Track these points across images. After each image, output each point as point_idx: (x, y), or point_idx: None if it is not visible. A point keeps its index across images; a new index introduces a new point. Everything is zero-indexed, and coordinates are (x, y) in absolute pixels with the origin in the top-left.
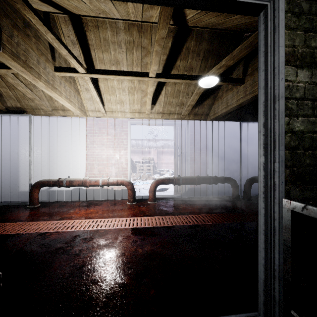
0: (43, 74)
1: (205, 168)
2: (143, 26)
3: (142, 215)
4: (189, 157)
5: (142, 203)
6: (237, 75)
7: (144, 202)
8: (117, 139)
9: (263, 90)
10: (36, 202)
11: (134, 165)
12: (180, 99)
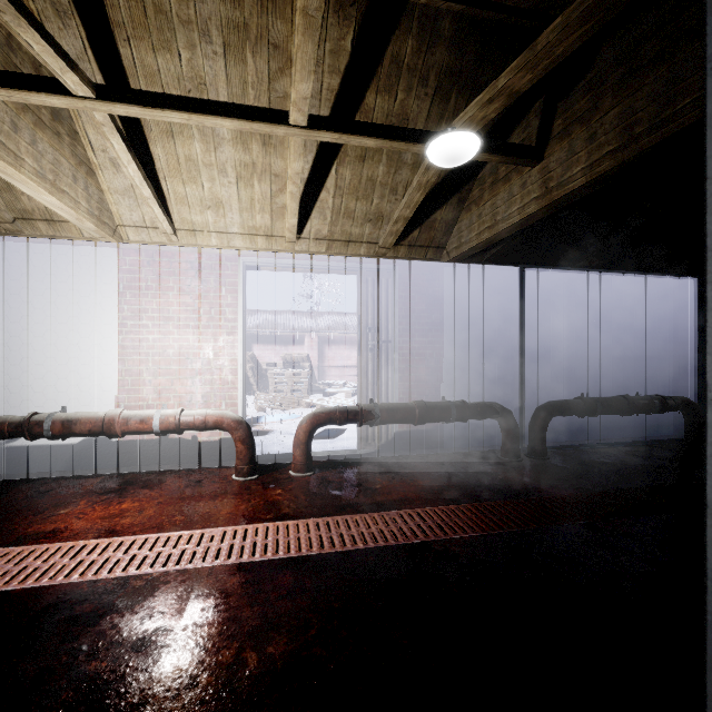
0: None
1: (437, 381)
2: None
3: (271, 515)
4: (398, 353)
5: (275, 477)
6: (521, 141)
7: (281, 473)
8: (209, 305)
9: None
10: None
11: (264, 372)
12: (374, 204)
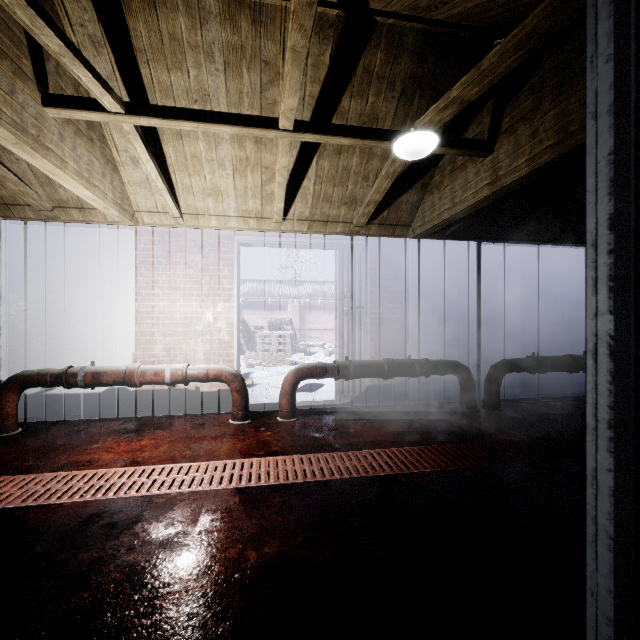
0: (7, 105)
1: (403, 342)
2: (264, 10)
3: (263, 452)
4: (369, 317)
5: (265, 422)
6: (475, 135)
7: (270, 418)
8: (209, 277)
9: (610, 117)
10: (10, 424)
11: (252, 334)
12: (348, 190)
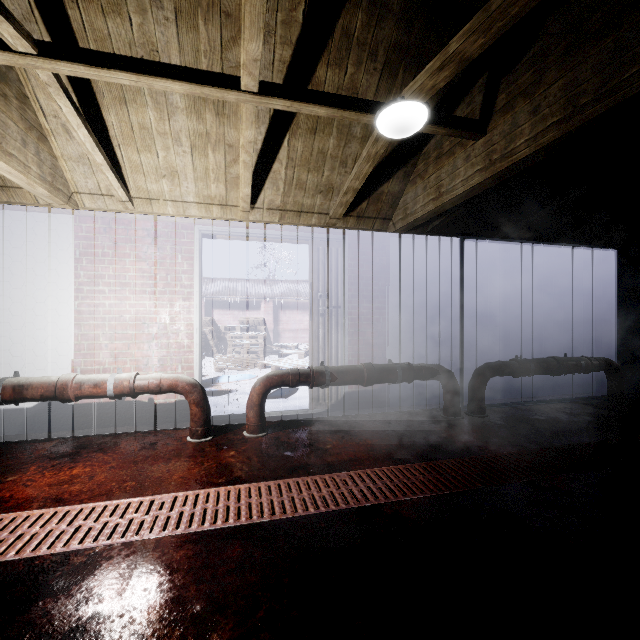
0: None
1: (383, 344)
2: None
3: (223, 479)
4: (347, 318)
5: (229, 439)
6: (465, 116)
7: (235, 433)
8: (165, 272)
9: None
10: None
11: (222, 335)
12: (324, 176)
